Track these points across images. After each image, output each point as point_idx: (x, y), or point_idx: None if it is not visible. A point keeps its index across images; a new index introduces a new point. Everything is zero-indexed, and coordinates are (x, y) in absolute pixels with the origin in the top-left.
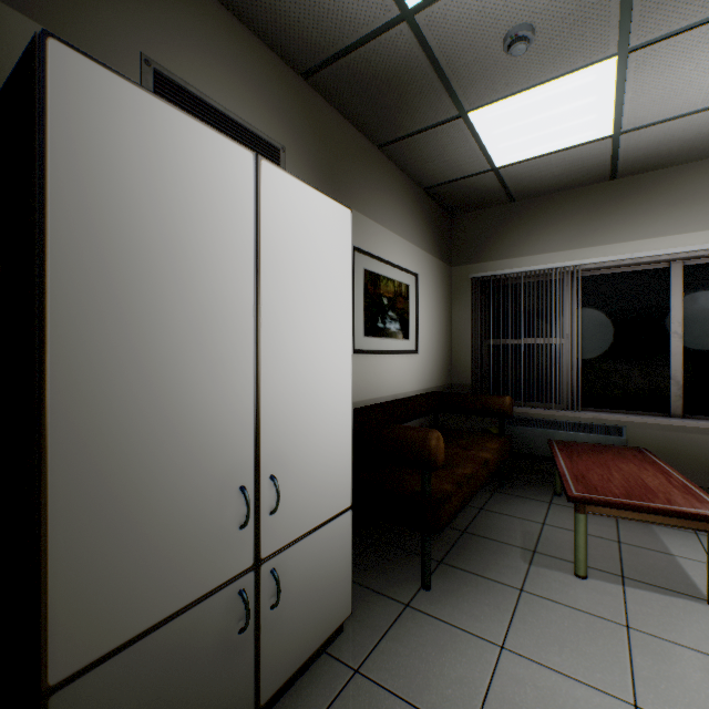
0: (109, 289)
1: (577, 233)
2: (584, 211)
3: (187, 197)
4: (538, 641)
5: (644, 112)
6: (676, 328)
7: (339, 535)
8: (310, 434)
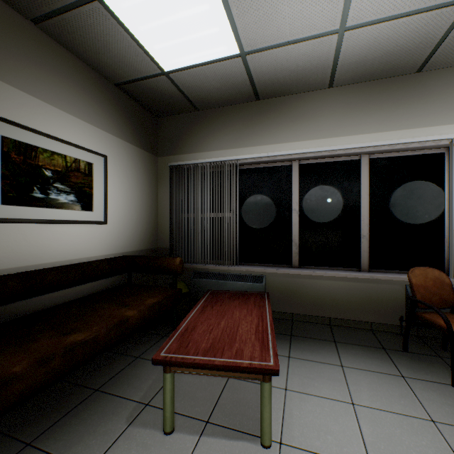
0: None
1: (238, 136)
2: (242, 121)
3: None
4: None
5: (253, 34)
6: (295, 206)
7: None
8: None
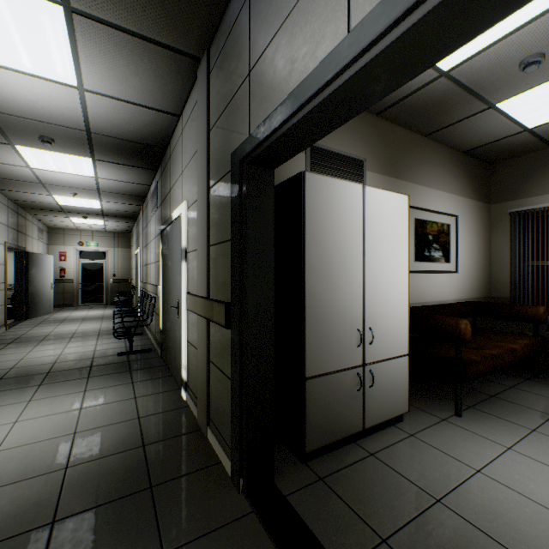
0: (318, 250)
1: None
2: None
3: (339, 211)
4: (538, 452)
5: None
6: None
7: (401, 367)
8: (386, 312)
